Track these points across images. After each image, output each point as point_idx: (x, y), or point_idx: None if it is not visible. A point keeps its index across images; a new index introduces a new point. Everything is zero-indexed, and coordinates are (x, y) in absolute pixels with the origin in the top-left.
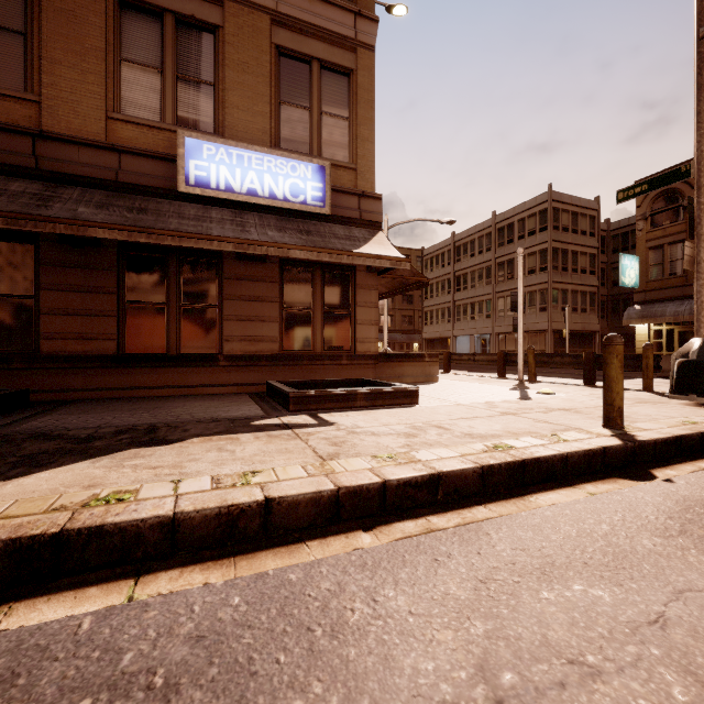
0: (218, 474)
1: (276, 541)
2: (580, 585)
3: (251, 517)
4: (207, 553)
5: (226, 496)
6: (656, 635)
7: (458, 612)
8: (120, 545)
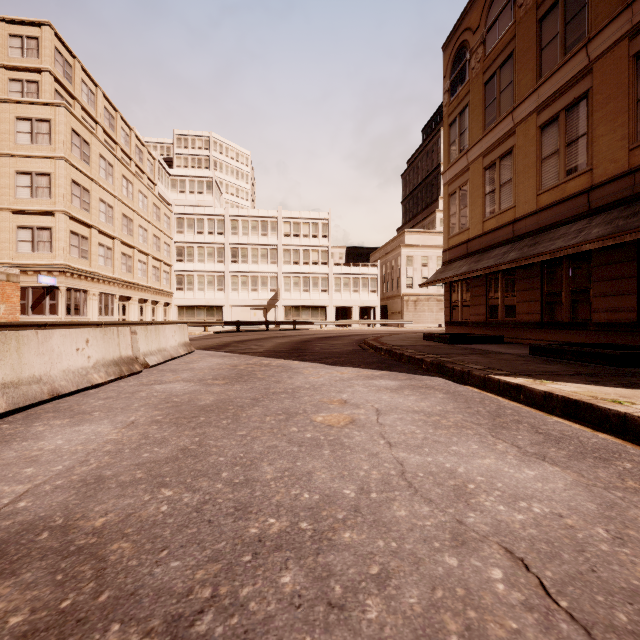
0: None
1: None
2: None
3: None
4: (638, 442)
5: None
6: None
7: None
8: (599, 417)
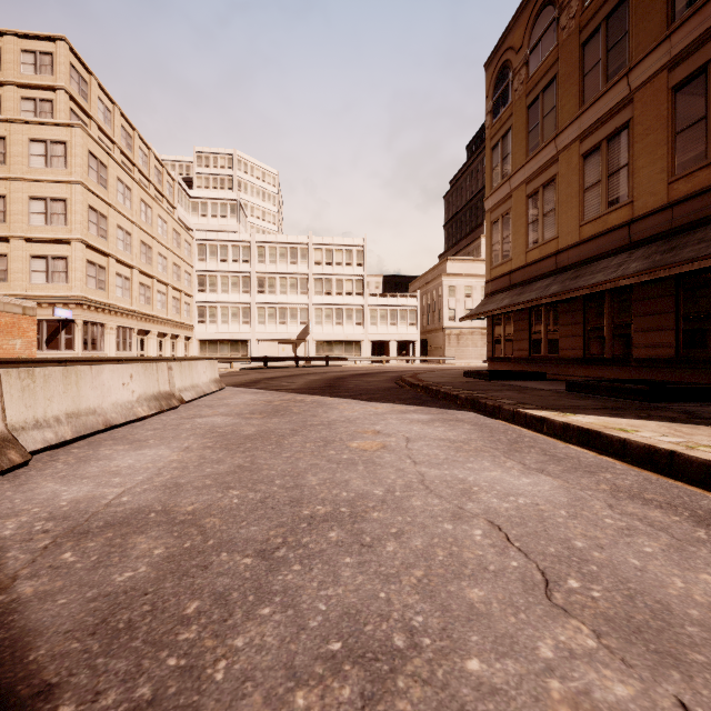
0: (693, 441)
1: (667, 475)
2: (704, 531)
3: (661, 457)
4: (633, 463)
5: (660, 443)
6: (659, 534)
7: (626, 492)
8: (605, 443)
